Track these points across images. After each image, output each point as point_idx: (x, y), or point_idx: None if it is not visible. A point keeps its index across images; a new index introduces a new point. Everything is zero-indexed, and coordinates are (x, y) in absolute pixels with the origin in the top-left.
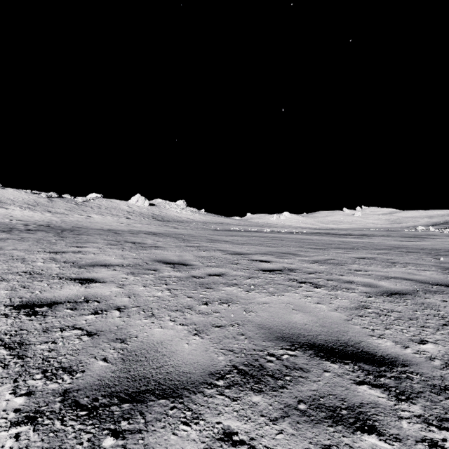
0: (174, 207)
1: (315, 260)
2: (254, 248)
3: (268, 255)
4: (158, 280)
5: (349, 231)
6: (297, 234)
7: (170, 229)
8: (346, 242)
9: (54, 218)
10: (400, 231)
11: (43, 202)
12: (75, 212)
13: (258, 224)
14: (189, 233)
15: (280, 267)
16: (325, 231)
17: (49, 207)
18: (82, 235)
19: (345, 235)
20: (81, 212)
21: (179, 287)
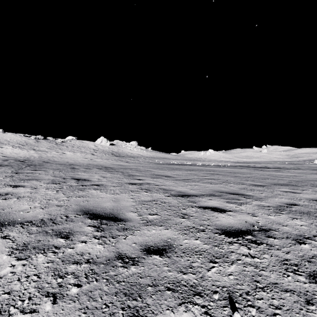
0: (128, 146)
1: (276, 206)
2: (196, 185)
3: (216, 196)
4: (49, 278)
5: (263, 164)
6: (224, 167)
7: (123, 163)
8: (275, 176)
9: (35, 154)
10: (302, 164)
11: (31, 142)
12: (53, 150)
13: (191, 159)
14: (136, 168)
15: (245, 224)
16: (244, 164)
17: (35, 146)
18: (38, 170)
19: (264, 168)
20: (58, 150)
21: (77, 313)
